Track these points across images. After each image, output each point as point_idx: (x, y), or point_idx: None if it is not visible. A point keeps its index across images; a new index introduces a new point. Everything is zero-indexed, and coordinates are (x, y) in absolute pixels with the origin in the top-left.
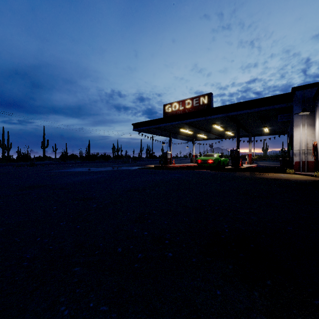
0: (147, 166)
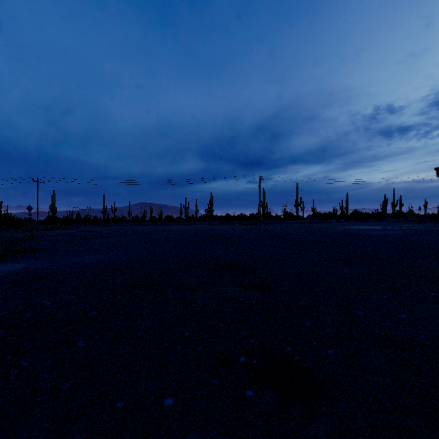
0: None
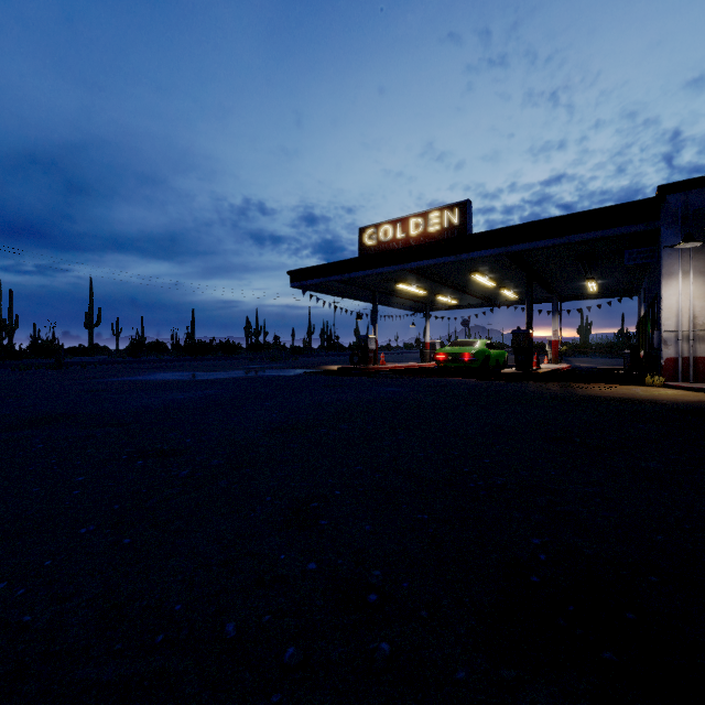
0: (323, 368)
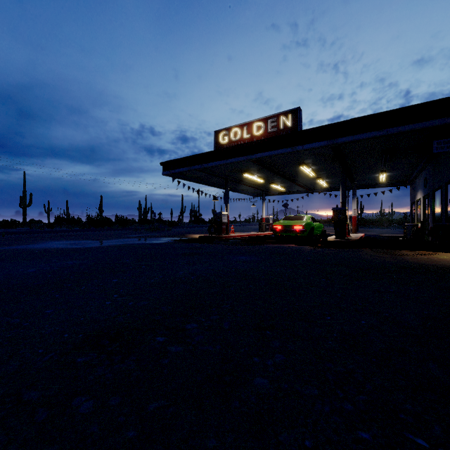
0: (188, 236)
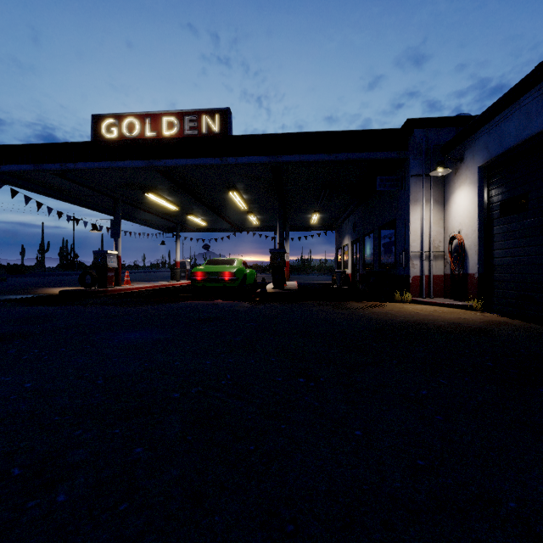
0: (38, 291)
